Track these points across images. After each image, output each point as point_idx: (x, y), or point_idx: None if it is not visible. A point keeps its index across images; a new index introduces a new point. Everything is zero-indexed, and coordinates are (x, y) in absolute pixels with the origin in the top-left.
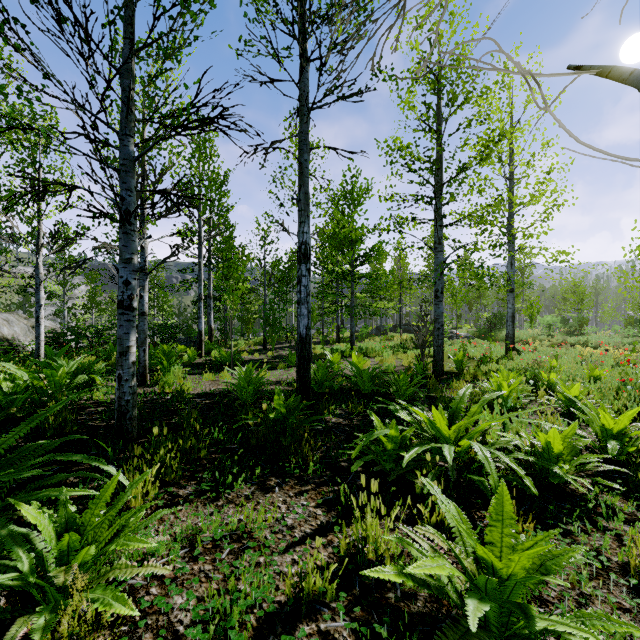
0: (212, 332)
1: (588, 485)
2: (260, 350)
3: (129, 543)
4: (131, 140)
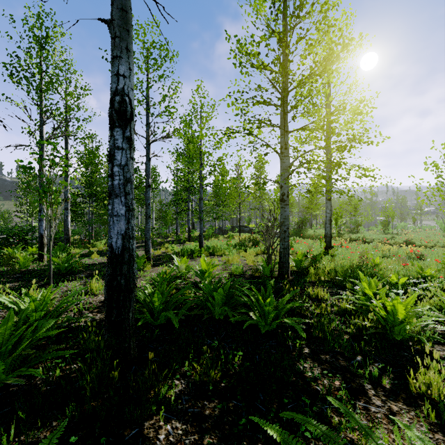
0: (69, 234)
1: None
2: None
3: None
4: None
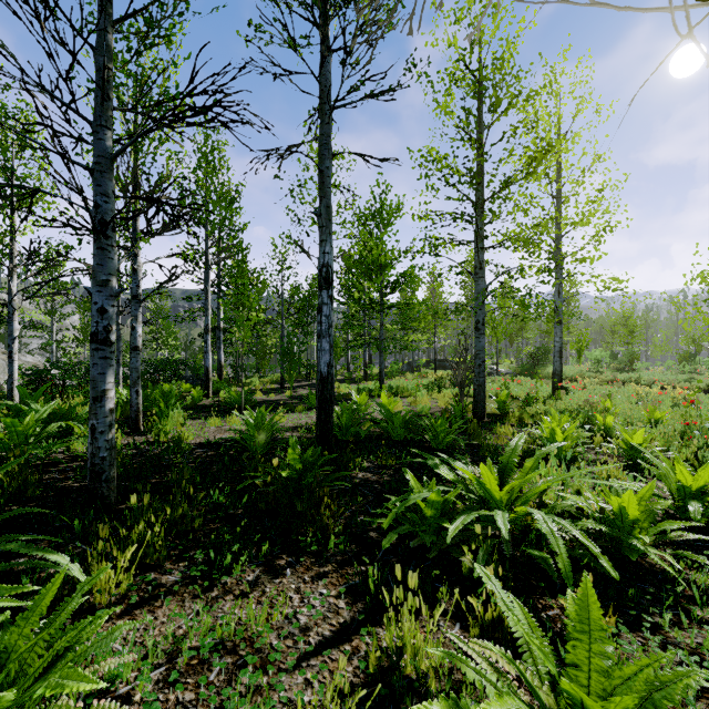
0: (222, 369)
1: (675, 562)
2: (277, 389)
3: (65, 683)
4: (108, 133)
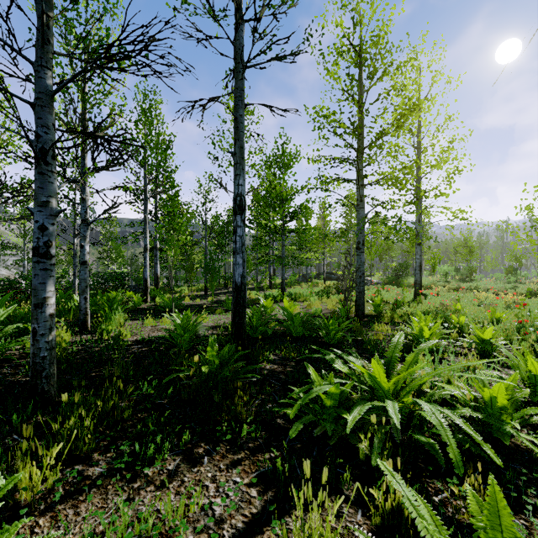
0: (158, 280)
1: None
2: (201, 295)
3: None
4: (48, 72)
